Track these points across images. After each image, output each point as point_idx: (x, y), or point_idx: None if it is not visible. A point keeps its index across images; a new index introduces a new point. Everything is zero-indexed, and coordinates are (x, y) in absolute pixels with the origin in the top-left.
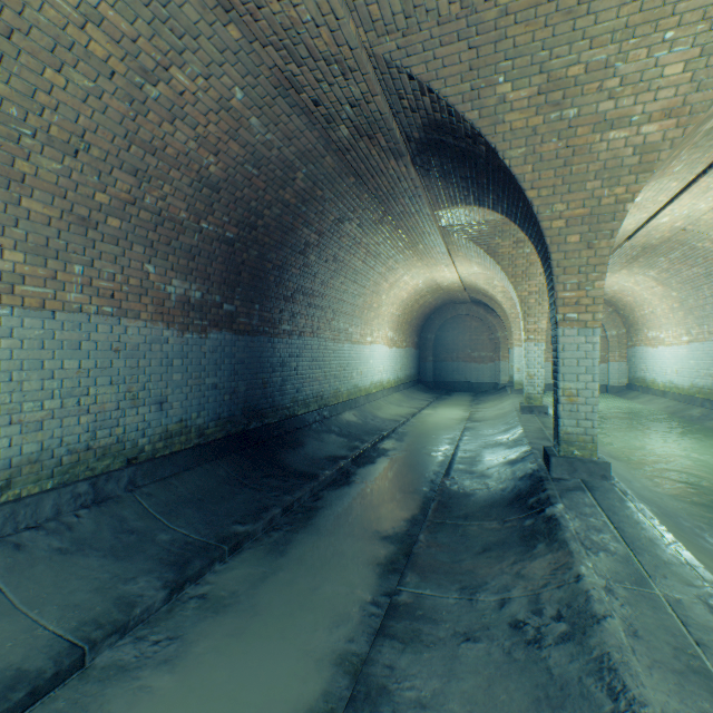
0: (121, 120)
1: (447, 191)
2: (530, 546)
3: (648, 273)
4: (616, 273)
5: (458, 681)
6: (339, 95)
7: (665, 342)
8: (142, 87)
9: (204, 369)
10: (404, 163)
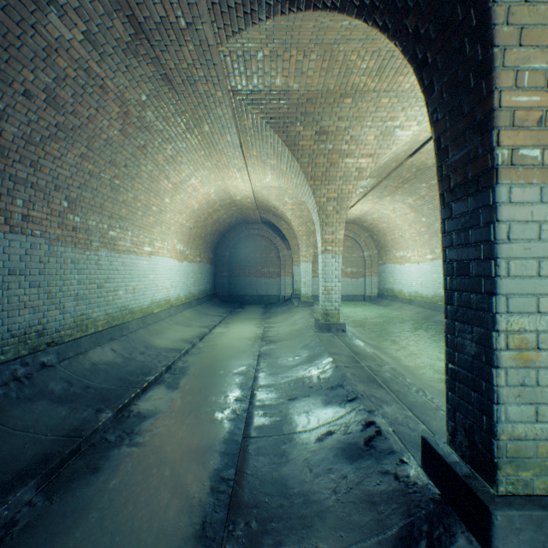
0: None
1: None
2: None
3: (407, 200)
4: (381, 200)
5: None
6: None
7: (411, 260)
8: None
9: None
10: None
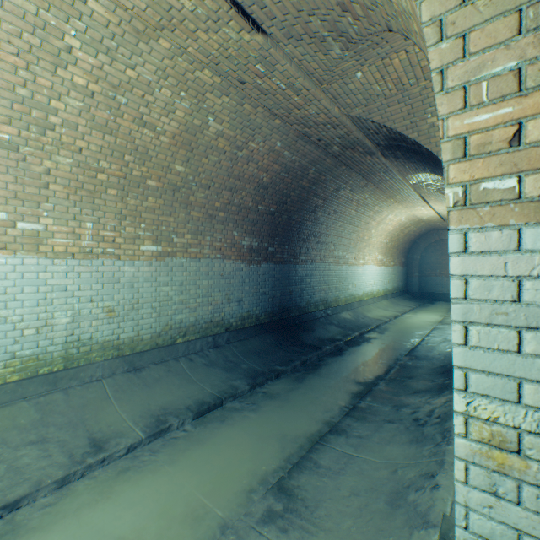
0: (227, 169)
1: (410, 166)
2: (441, 392)
3: None
4: None
5: (379, 433)
6: (331, 135)
7: None
8: (236, 154)
9: (259, 284)
10: (376, 156)
